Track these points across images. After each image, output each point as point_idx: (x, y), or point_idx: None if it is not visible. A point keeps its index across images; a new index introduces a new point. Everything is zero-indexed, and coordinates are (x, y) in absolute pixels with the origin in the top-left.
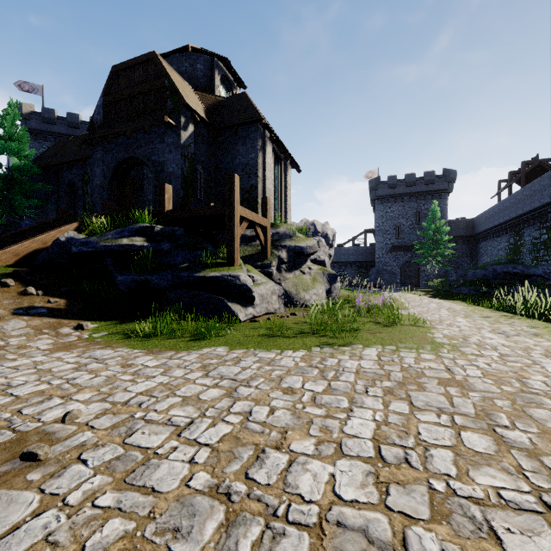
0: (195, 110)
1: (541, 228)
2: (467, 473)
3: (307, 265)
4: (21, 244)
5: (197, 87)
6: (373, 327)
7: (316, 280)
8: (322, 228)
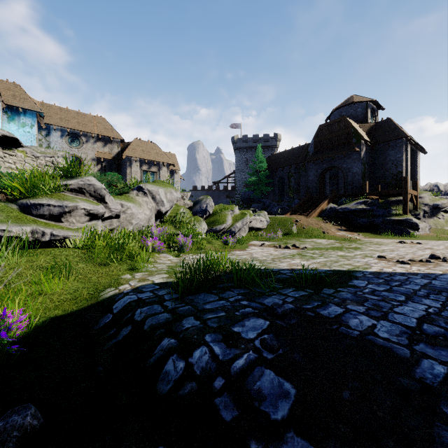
0: (367, 140)
1: None
2: None
3: (441, 214)
4: (318, 209)
5: (357, 121)
6: None
7: (447, 222)
8: (444, 188)
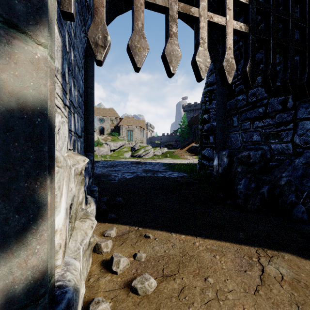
0: None
1: None
2: None
3: None
4: (187, 146)
5: None
6: None
7: None
8: None
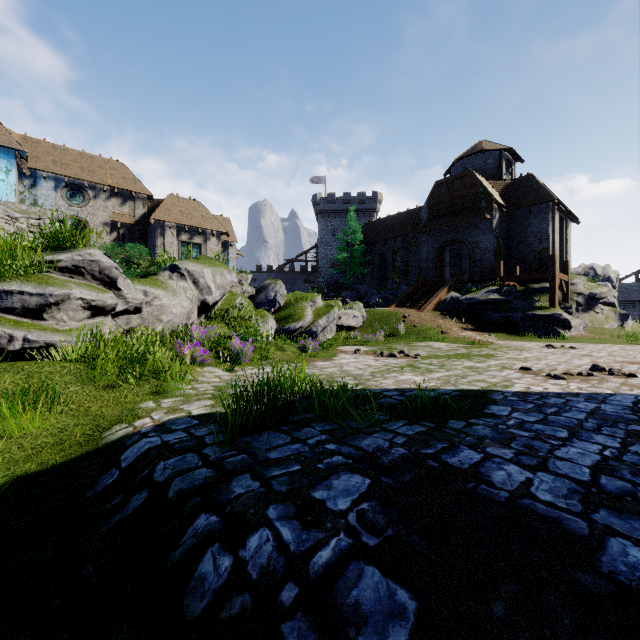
0: (502, 204)
1: None
2: None
3: (599, 307)
4: (434, 299)
5: (488, 177)
6: None
7: (608, 318)
8: (602, 271)
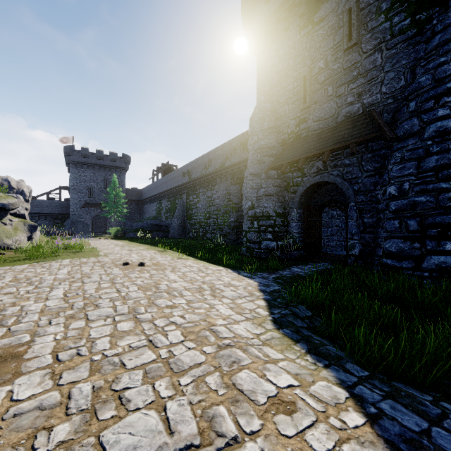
0: None
1: (168, 201)
2: (92, 271)
3: (9, 218)
4: None
5: None
6: (68, 254)
7: (18, 229)
8: (17, 185)
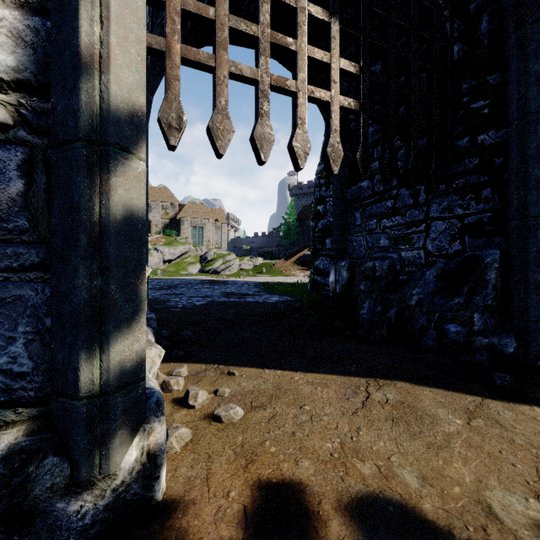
0: None
1: None
2: None
3: None
4: (297, 255)
5: None
6: None
7: None
8: None
